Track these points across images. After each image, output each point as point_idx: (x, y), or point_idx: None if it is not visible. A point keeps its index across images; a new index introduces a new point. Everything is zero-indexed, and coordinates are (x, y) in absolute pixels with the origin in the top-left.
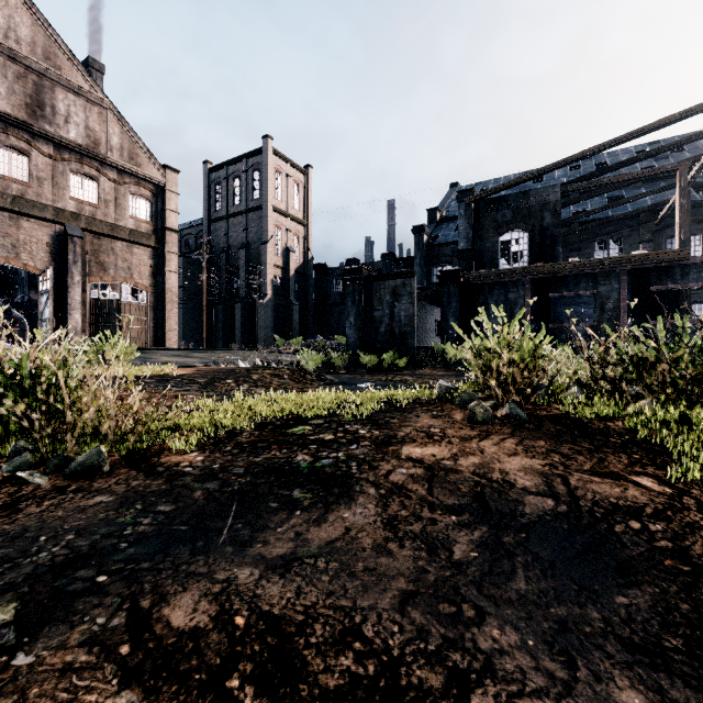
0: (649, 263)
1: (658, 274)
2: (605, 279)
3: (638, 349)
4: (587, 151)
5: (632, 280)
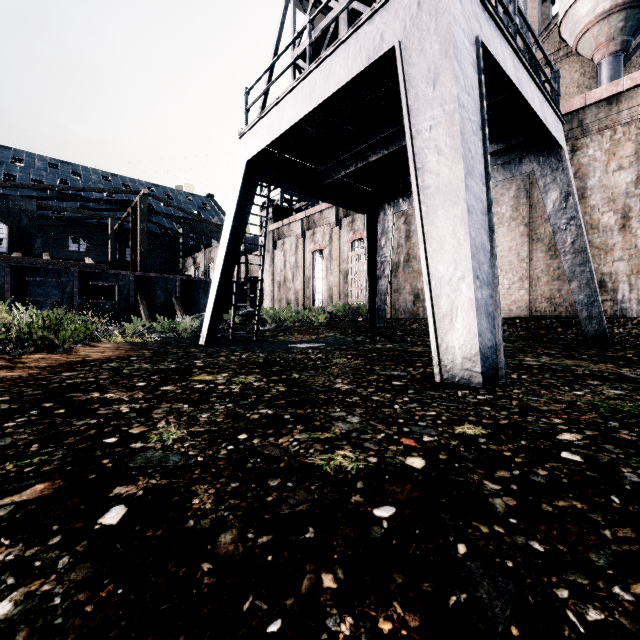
0: (90, 269)
1: (95, 275)
2: (66, 274)
3: (49, 313)
4: (56, 186)
5: (81, 277)
